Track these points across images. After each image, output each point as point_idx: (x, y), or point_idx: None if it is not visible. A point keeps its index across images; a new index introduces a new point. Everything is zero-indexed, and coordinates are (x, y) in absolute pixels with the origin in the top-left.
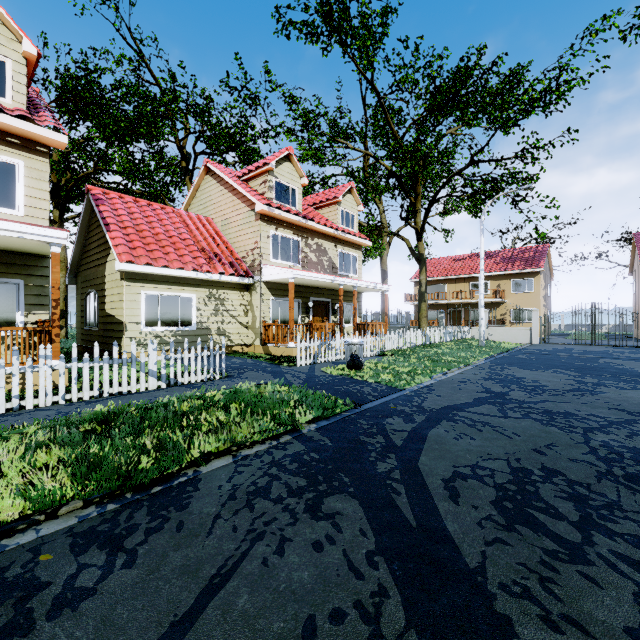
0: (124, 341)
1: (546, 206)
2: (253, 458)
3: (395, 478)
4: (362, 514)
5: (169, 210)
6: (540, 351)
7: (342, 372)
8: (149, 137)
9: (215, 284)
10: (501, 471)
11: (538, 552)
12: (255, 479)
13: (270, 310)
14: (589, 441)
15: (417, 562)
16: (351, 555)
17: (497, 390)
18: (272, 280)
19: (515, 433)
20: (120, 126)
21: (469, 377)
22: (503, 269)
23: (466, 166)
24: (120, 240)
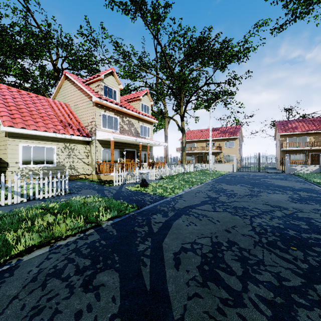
0: (7, 173)
1: (239, 107)
2: (63, 247)
3: (146, 254)
4: (118, 284)
5: (41, 98)
6: (236, 175)
7: (137, 188)
8: (32, 56)
9: (68, 140)
10: (206, 245)
11: (217, 301)
12: (57, 263)
13: (101, 155)
14: (252, 223)
15: (142, 320)
16: (99, 320)
17: (213, 196)
18: (102, 139)
19: (218, 220)
20: (11, 47)
21: (201, 189)
22: (221, 136)
23: (203, 85)
24: (4, 113)
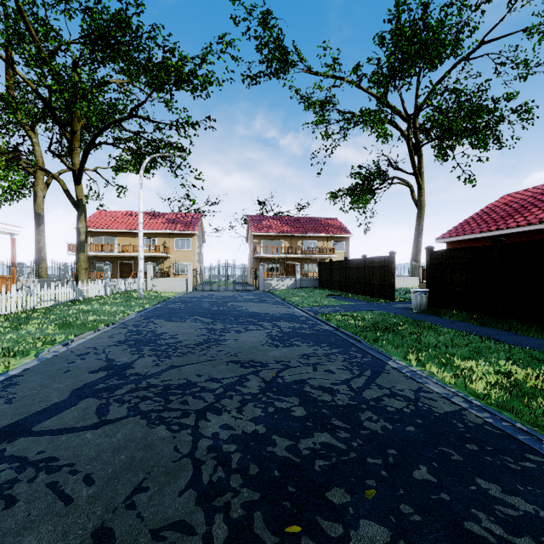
0: None
1: (196, 177)
2: None
3: None
4: None
5: None
6: (191, 299)
7: None
8: None
9: None
10: None
11: None
12: None
13: None
14: (197, 444)
15: None
16: None
17: (122, 361)
18: None
19: (89, 476)
20: None
21: (99, 343)
22: (168, 228)
23: (126, 117)
24: None
